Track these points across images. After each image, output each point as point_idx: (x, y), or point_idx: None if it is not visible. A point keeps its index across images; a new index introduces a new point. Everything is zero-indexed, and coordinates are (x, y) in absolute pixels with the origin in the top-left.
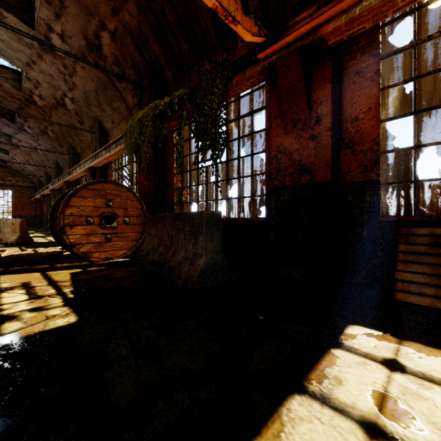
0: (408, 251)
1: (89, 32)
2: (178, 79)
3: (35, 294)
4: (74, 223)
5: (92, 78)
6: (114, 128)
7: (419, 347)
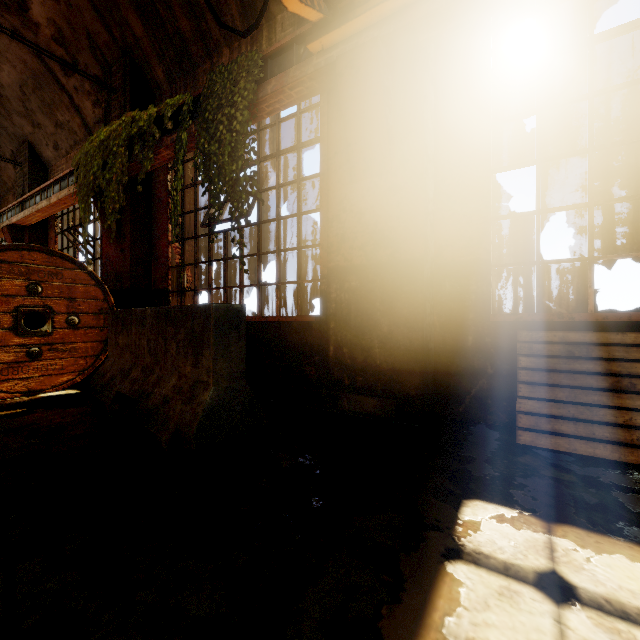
0: (532, 367)
1: None
2: (175, 82)
3: None
4: None
5: (12, 61)
6: (60, 159)
7: (579, 536)
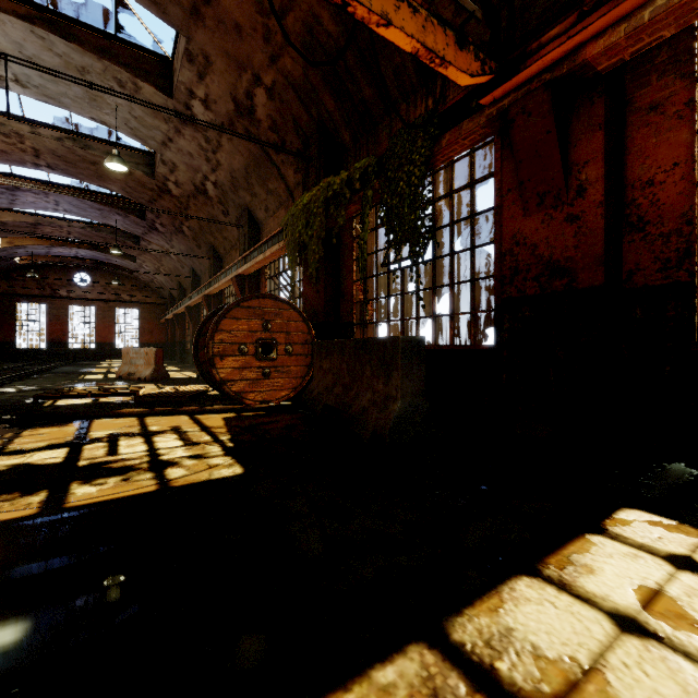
0: None
1: (240, 92)
2: (359, 142)
3: (190, 440)
4: (224, 353)
5: (241, 152)
6: (269, 218)
7: None
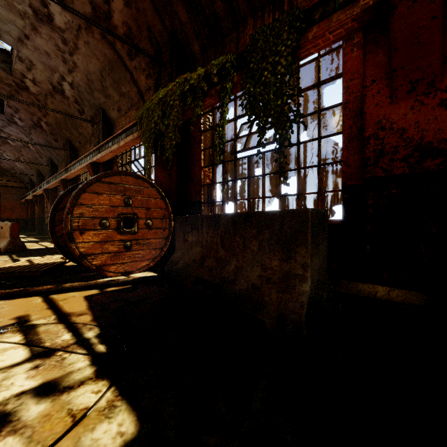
0: None
1: None
2: (207, 52)
3: (40, 345)
4: (84, 227)
5: (97, 56)
6: (121, 117)
7: None
